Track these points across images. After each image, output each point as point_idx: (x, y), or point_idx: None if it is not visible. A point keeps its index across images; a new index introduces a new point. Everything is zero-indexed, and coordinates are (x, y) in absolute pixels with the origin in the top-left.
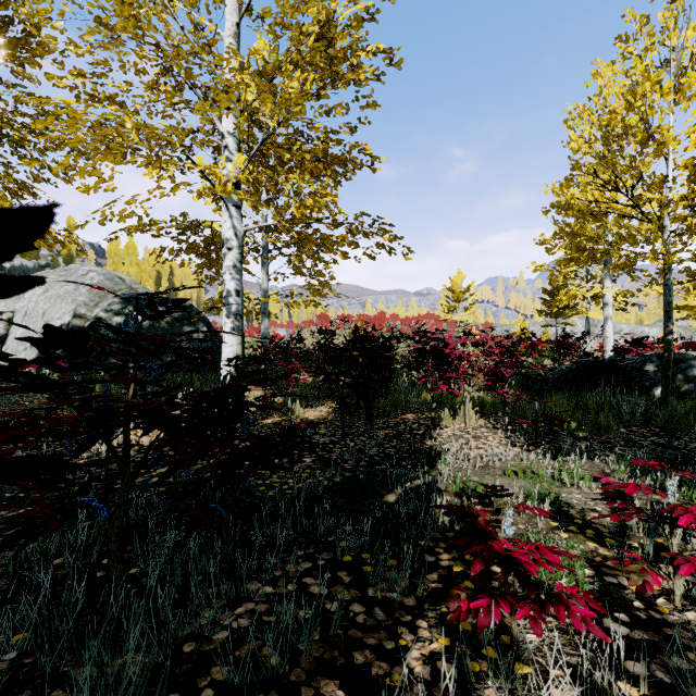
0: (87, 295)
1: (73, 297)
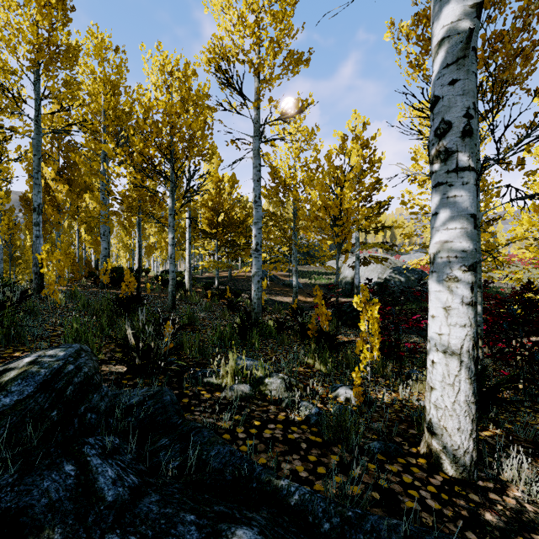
0: (380, 269)
1: (376, 270)
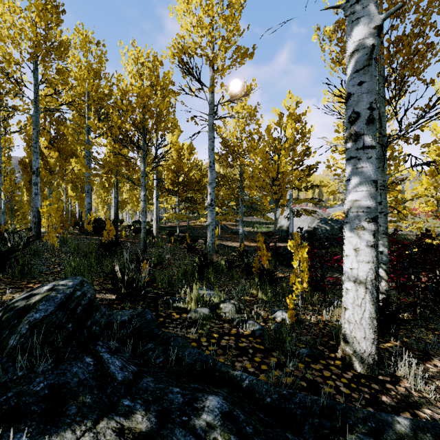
0: (310, 219)
1: (306, 220)
